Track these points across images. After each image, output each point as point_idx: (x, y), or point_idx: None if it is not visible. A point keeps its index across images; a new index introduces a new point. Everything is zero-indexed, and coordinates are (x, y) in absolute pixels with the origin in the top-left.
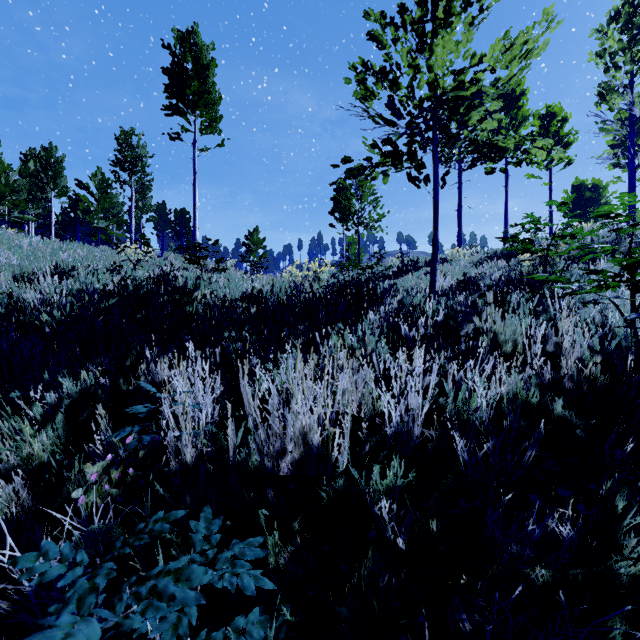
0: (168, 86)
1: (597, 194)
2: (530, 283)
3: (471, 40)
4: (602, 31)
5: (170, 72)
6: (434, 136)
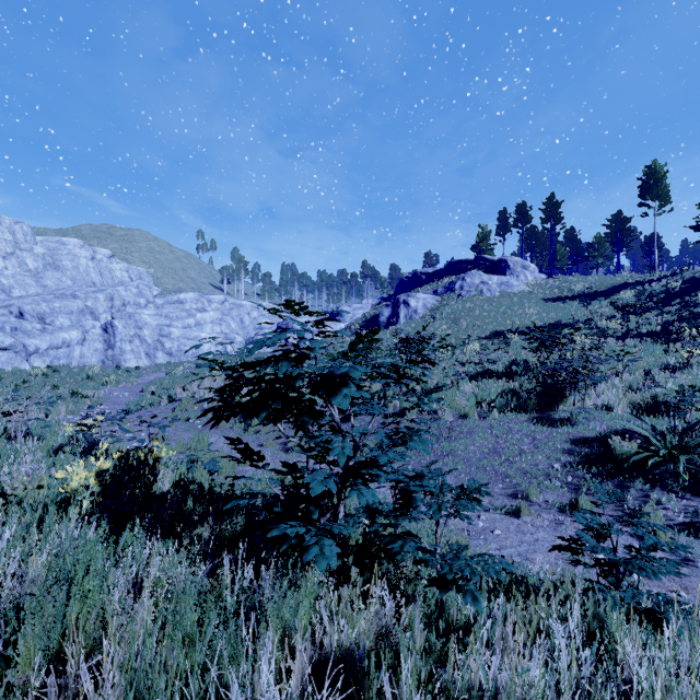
0: (640, 196)
1: None
2: None
3: None
4: None
5: (641, 191)
6: None
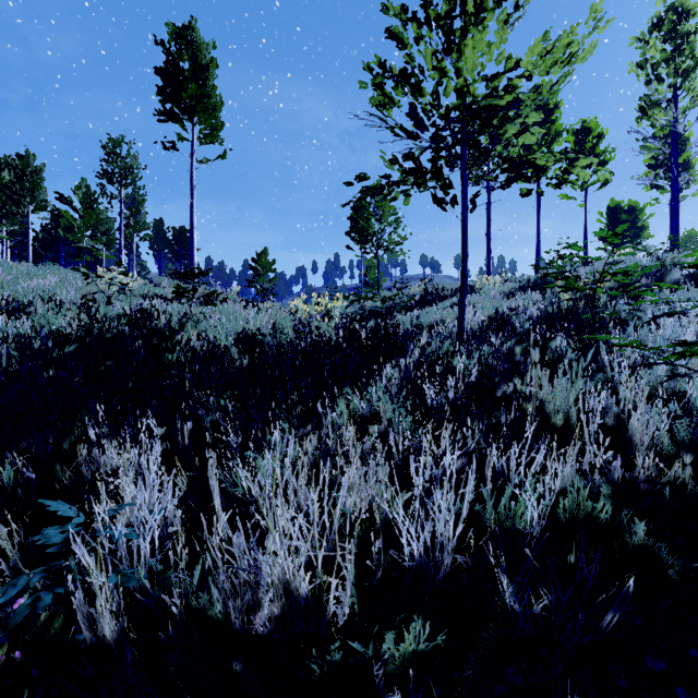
0: (161, 88)
1: (634, 217)
2: (570, 320)
3: (506, 40)
4: (643, 40)
5: (163, 72)
6: (463, 151)
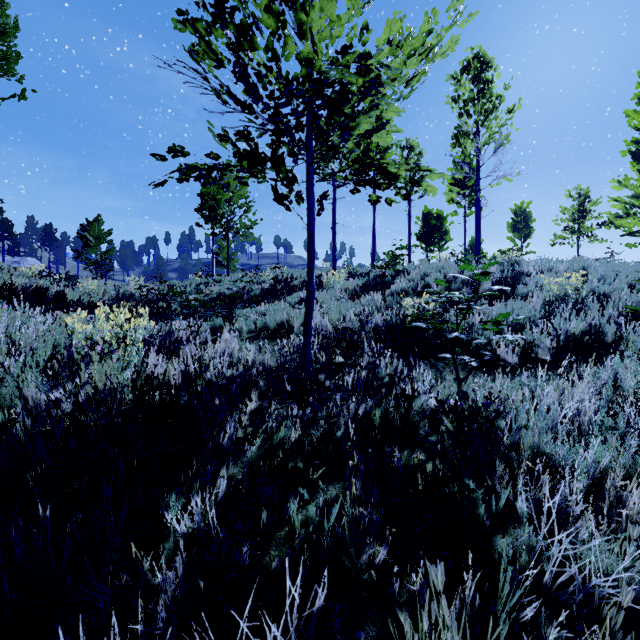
0: None
1: (440, 223)
2: (413, 333)
3: (359, 13)
4: (456, 78)
5: None
6: (309, 141)
